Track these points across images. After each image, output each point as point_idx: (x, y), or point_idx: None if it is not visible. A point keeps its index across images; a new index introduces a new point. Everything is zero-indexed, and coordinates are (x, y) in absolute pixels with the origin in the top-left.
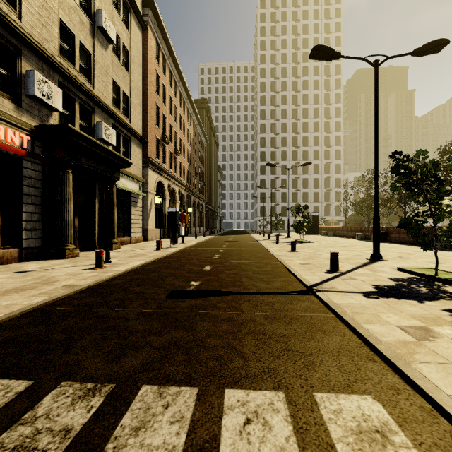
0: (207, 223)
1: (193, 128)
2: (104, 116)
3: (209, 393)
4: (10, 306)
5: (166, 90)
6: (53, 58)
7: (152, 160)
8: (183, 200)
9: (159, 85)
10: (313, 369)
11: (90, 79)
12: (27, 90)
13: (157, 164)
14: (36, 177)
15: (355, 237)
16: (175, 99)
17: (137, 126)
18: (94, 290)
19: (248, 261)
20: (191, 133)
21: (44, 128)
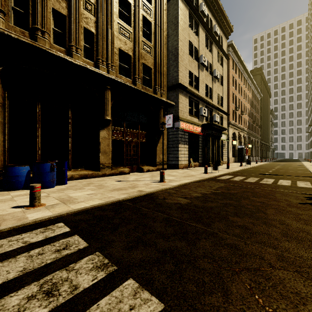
0: (261, 154)
1: (251, 93)
2: (215, 110)
3: (277, 179)
4: (223, 172)
5: (236, 81)
6: (205, 100)
7: (231, 122)
8: (245, 140)
9: (233, 81)
10: (299, 180)
11: (211, 98)
12: (200, 113)
13: (233, 124)
14: (201, 140)
15: None
16: (241, 82)
17: (225, 108)
18: (236, 172)
19: (291, 171)
20: (250, 97)
21: (204, 124)
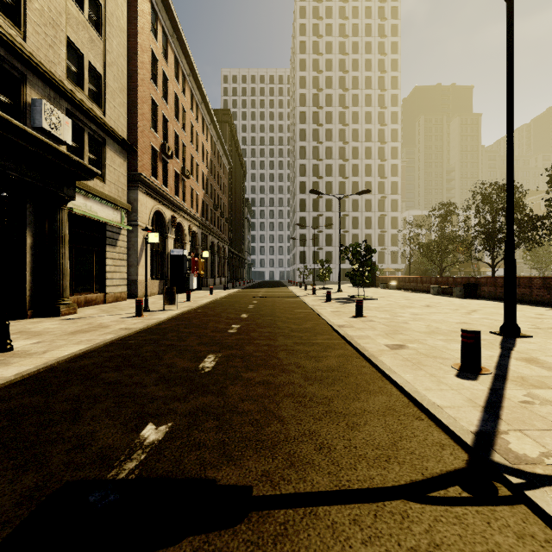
0: (231, 272)
1: (211, 145)
2: (48, 93)
3: None
4: None
5: (168, 81)
6: None
7: (145, 179)
8: (197, 240)
9: (157, 71)
10: None
11: (18, 24)
12: None
13: (153, 186)
14: None
15: (428, 291)
16: (183, 98)
17: (117, 124)
18: None
19: (291, 340)
20: (208, 151)
21: None
